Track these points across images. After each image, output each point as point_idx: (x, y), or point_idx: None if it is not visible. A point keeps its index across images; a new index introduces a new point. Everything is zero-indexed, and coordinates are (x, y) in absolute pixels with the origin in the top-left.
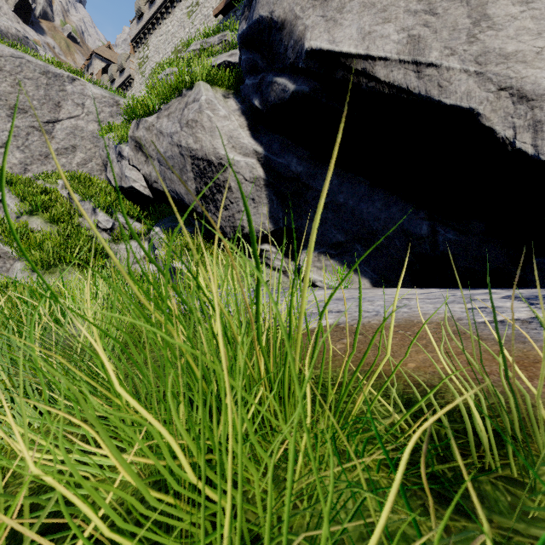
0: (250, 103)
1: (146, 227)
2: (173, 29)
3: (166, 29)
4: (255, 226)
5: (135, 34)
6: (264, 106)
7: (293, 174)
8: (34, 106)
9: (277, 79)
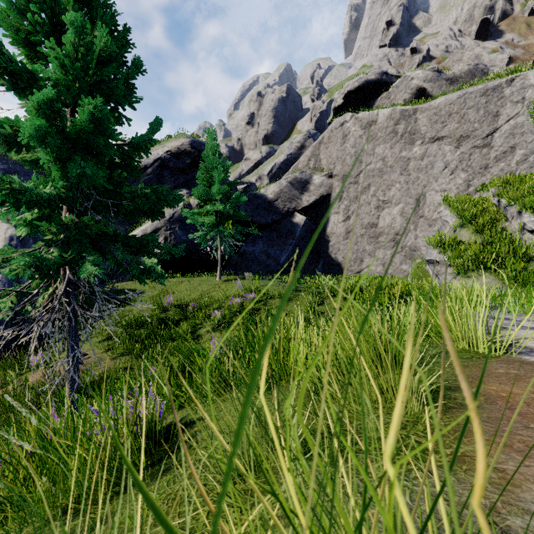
0: None
1: None
2: None
3: None
4: None
5: None
6: None
7: None
8: (474, 128)
9: None
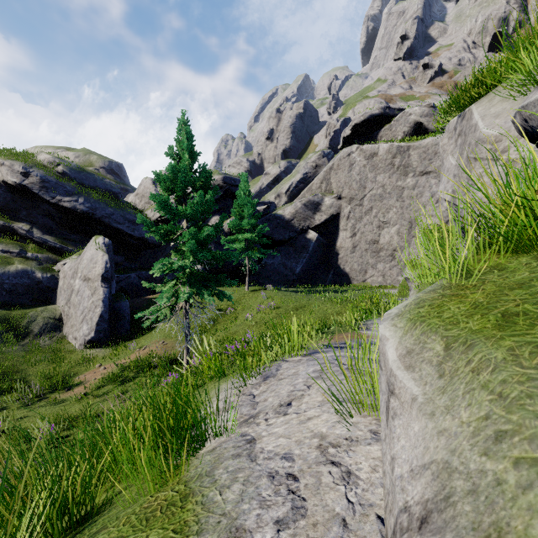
0: None
1: None
2: None
3: None
4: None
5: None
6: None
7: None
8: None
9: None
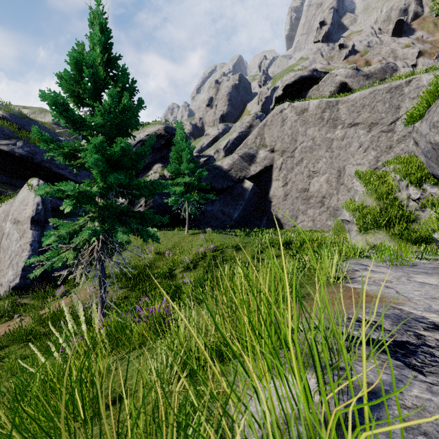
0: None
1: None
2: None
3: None
4: None
5: None
6: None
7: None
8: (382, 117)
9: None
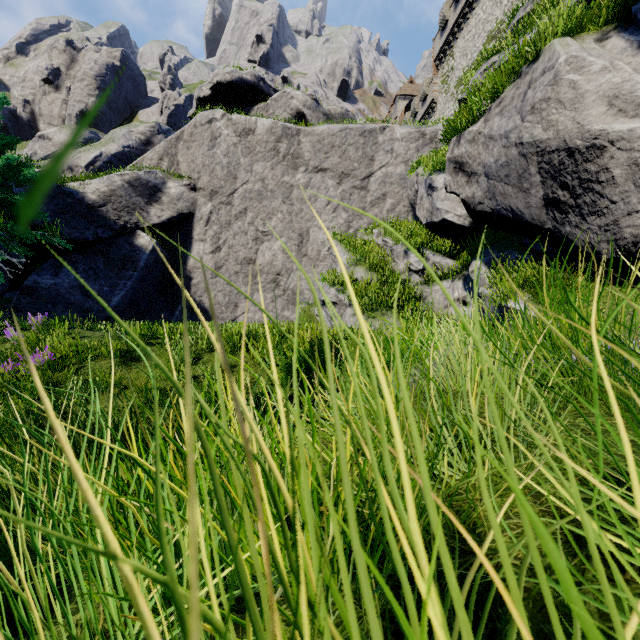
0: None
1: (459, 264)
2: (484, 15)
3: (475, 20)
4: None
5: (438, 50)
6: None
7: None
8: (354, 167)
9: None
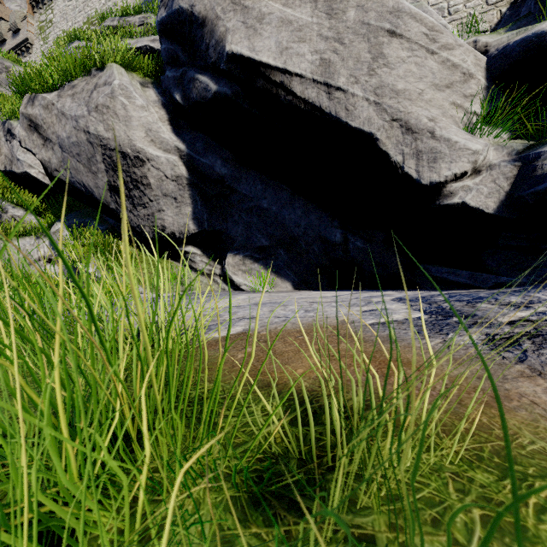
0: (171, 96)
1: (46, 222)
2: None
3: None
4: (177, 226)
5: None
6: (186, 102)
7: (217, 175)
8: None
9: (199, 76)
